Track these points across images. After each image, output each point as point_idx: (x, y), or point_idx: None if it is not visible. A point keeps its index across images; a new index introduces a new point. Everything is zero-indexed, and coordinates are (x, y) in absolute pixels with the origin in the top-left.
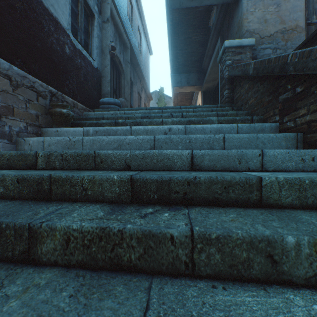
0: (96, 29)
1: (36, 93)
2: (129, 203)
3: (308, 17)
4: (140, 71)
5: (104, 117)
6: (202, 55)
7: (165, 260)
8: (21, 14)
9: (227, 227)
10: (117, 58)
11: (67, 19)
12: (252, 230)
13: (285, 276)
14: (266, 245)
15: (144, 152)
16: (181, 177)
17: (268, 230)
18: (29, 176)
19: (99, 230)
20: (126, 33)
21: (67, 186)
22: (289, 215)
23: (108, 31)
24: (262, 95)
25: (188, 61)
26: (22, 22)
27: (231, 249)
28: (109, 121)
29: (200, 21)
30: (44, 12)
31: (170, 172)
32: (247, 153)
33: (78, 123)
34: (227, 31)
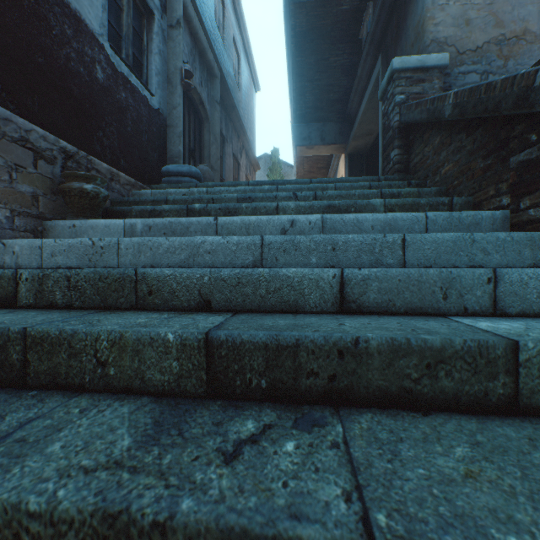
0: (157, 39)
1: (32, 152)
2: (202, 397)
3: None
4: (238, 119)
5: (168, 198)
6: (347, 90)
7: None
8: None
9: (469, 514)
10: (196, 93)
11: (100, 16)
12: None
13: None
14: None
15: (239, 273)
16: (323, 339)
17: None
18: None
19: (99, 520)
20: (212, 50)
21: (62, 356)
22: None
23: (179, 44)
24: (470, 157)
25: (323, 100)
26: (4, 13)
27: None
28: (176, 207)
29: (345, 29)
30: None
31: (296, 317)
32: (463, 277)
33: (116, 210)
34: (394, 44)
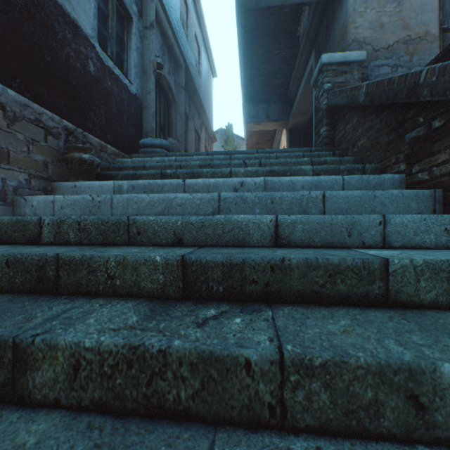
0: (135, 38)
1: (44, 130)
2: (179, 299)
3: (444, 19)
4: (199, 100)
5: (145, 165)
6: (288, 77)
7: (237, 401)
8: (21, 13)
9: (339, 345)
10: (166, 80)
11: (92, 22)
12: (382, 351)
13: (439, 430)
14: (406, 379)
15: (203, 219)
16: (261, 259)
17: (407, 350)
18: (25, 256)
19: (127, 350)
20: (178, 46)
21: (83, 273)
22: (435, 321)
23: (152, 42)
24: (378, 134)
25: (268, 85)
26: (23, 24)
27: (347, 385)
28: (152, 172)
29: (285, 28)
30: (56, 10)
31: (243, 249)
32: (361, 220)
33: (106, 174)
34: (325, 41)
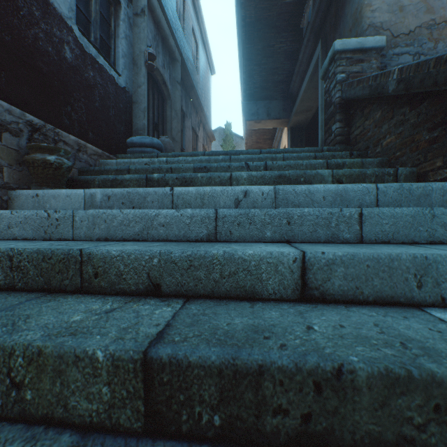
0: (124, 25)
1: None
2: (138, 435)
3: None
4: (196, 97)
5: (130, 168)
6: (289, 72)
7: None
8: None
9: None
10: (159, 74)
11: (68, 1)
12: None
13: None
14: None
15: (191, 255)
16: (295, 366)
17: None
18: None
19: None
20: (173, 37)
21: None
22: None
23: (143, 30)
24: (414, 130)
25: (269, 81)
26: None
27: None
28: (135, 176)
29: (288, 20)
30: None
31: (253, 309)
32: (440, 263)
33: (81, 179)
34: (333, 30)
